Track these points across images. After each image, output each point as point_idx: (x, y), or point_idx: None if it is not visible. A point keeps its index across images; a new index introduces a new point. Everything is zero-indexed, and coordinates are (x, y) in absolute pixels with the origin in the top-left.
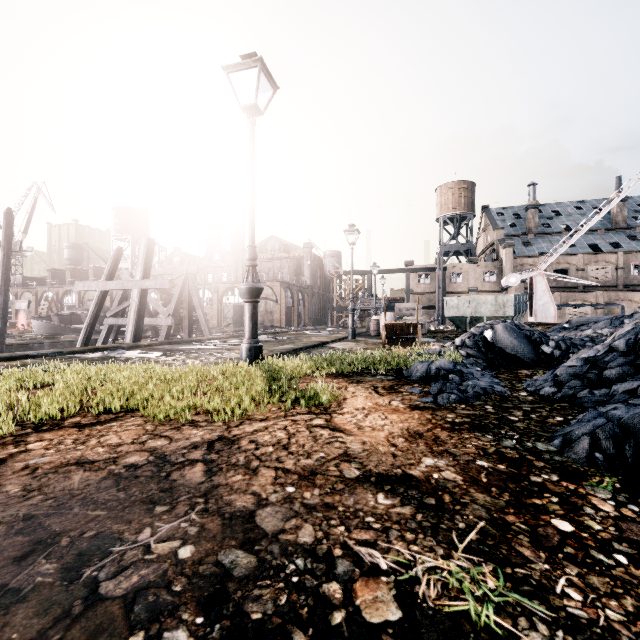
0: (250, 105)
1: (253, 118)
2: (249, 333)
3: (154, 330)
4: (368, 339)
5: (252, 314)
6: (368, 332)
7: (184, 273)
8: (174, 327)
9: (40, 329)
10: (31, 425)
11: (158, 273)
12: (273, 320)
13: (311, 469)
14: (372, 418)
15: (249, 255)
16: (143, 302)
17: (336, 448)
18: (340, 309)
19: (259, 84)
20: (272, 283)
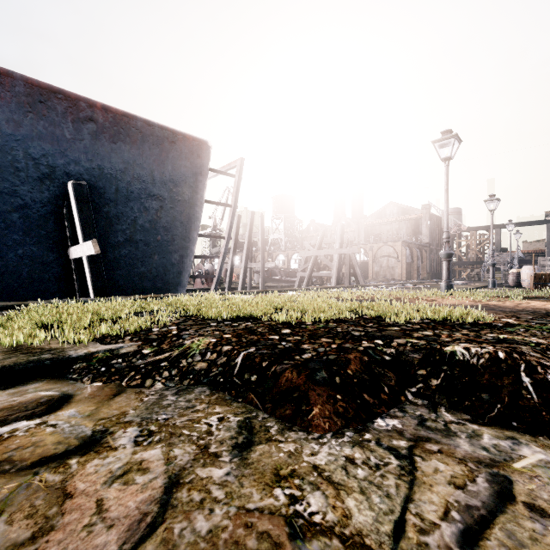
0: (447, 157)
1: (448, 163)
2: (446, 277)
3: (321, 280)
4: (509, 288)
5: (448, 267)
6: (505, 283)
7: (346, 241)
8: (326, 279)
9: (258, 279)
10: (410, 300)
11: (327, 242)
12: (394, 274)
13: (533, 308)
14: (548, 305)
15: (446, 236)
16: (340, 262)
17: (538, 307)
18: (462, 264)
19: (449, 142)
20: (393, 243)
